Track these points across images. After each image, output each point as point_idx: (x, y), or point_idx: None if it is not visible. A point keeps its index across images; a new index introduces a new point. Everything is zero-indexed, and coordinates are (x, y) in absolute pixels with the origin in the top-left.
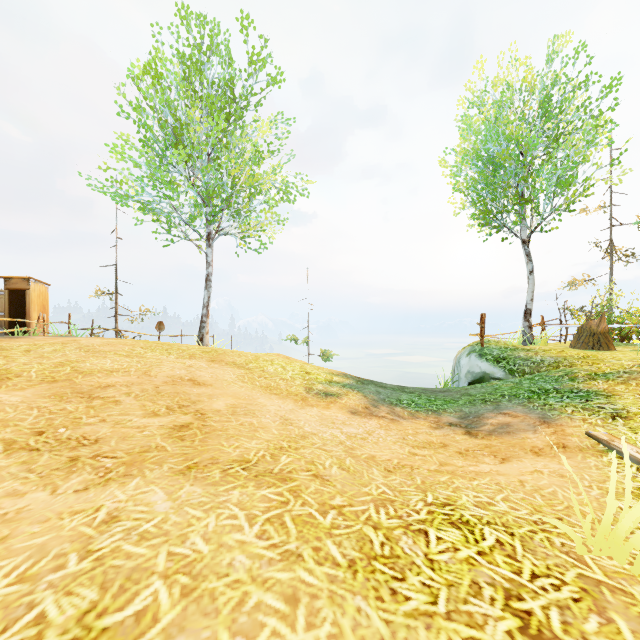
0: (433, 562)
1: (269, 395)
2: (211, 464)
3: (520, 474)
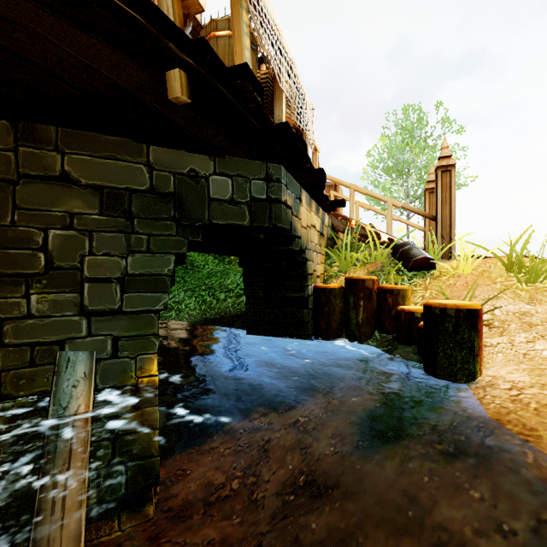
0: None
1: None
2: None
3: None
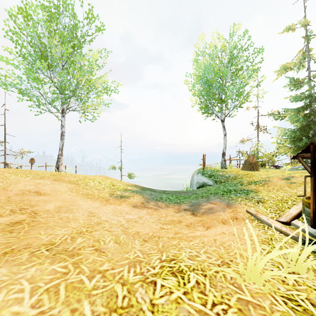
0: (154, 306)
1: (86, 199)
2: (24, 249)
3: (215, 235)
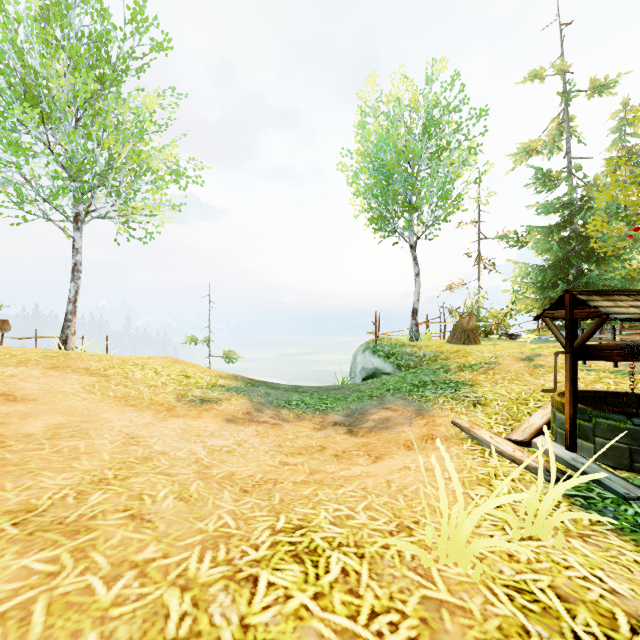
0: (248, 630)
1: (122, 407)
2: None
3: (389, 473)
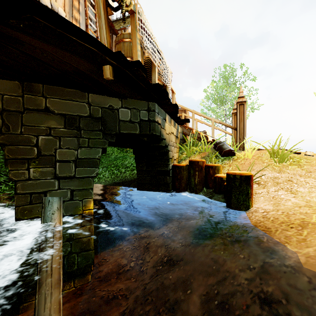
0: None
1: None
2: None
3: None
